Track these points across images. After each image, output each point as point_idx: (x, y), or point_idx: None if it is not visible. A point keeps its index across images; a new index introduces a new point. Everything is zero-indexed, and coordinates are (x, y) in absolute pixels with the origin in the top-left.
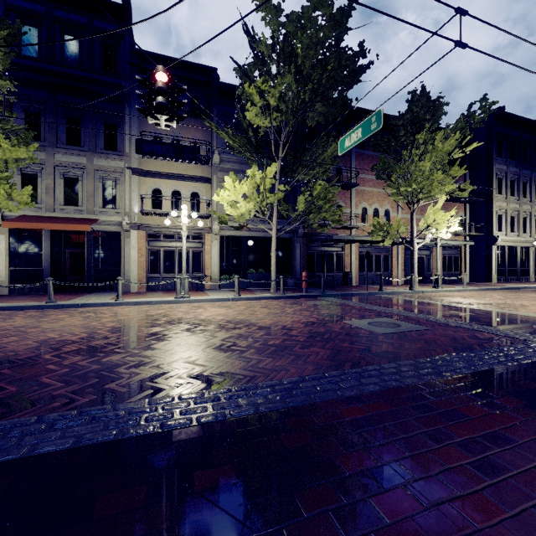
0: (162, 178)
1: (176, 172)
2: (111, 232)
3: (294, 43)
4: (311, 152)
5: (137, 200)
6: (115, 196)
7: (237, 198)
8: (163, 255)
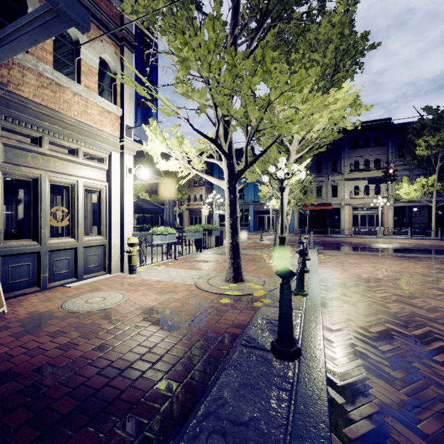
0: (359, 180)
1: (366, 176)
2: (335, 208)
3: None
4: None
5: (347, 192)
6: (337, 192)
7: (409, 191)
8: (360, 217)
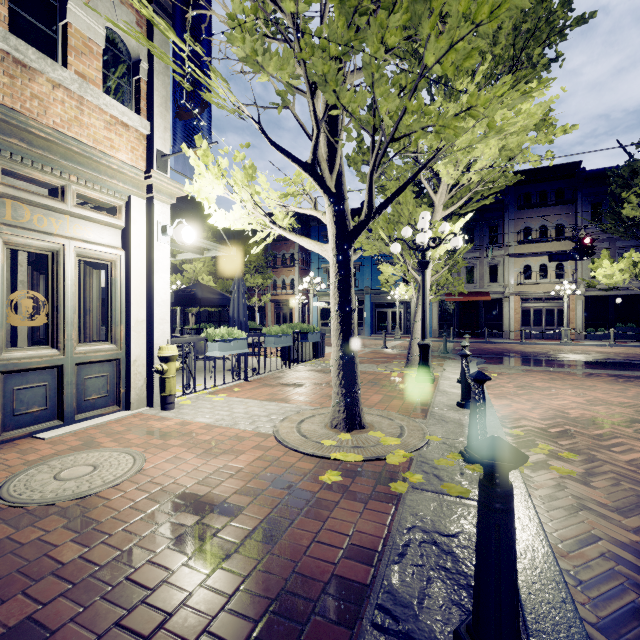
0: (531, 257)
1: (542, 250)
2: (495, 298)
3: None
4: None
5: (513, 275)
6: (497, 274)
7: (612, 272)
8: (532, 313)
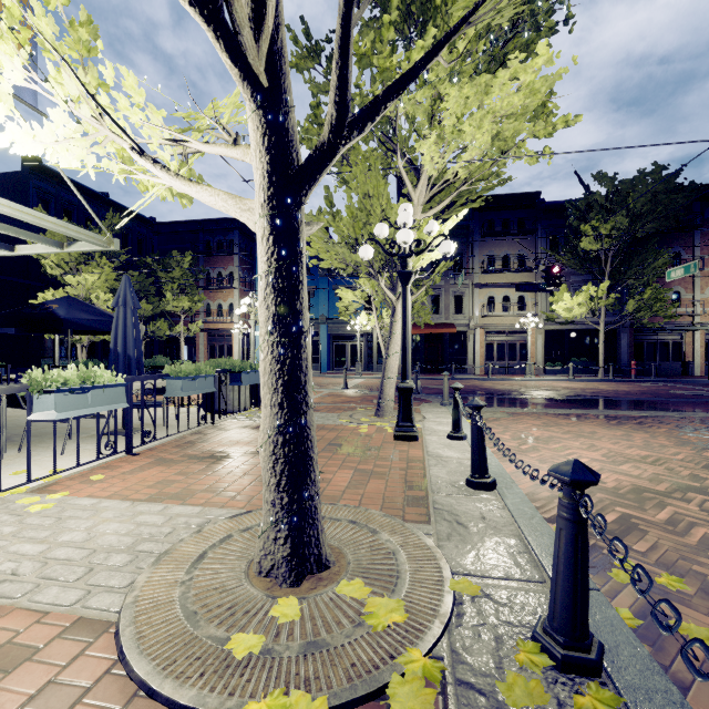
0: (495, 288)
1: (505, 281)
2: (460, 331)
3: (626, 200)
4: (640, 258)
5: (477, 307)
6: (462, 305)
7: (571, 305)
8: (496, 346)
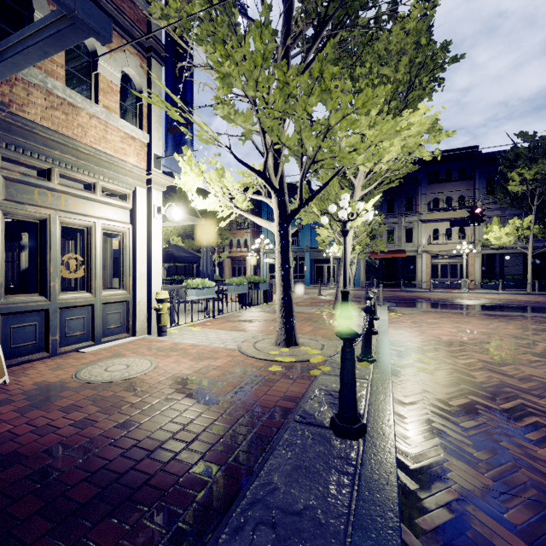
0: (439, 222)
1: (448, 217)
2: (410, 256)
3: (545, 152)
4: None
5: (424, 237)
6: (412, 236)
7: (500, 235)
8: (440, 267)
